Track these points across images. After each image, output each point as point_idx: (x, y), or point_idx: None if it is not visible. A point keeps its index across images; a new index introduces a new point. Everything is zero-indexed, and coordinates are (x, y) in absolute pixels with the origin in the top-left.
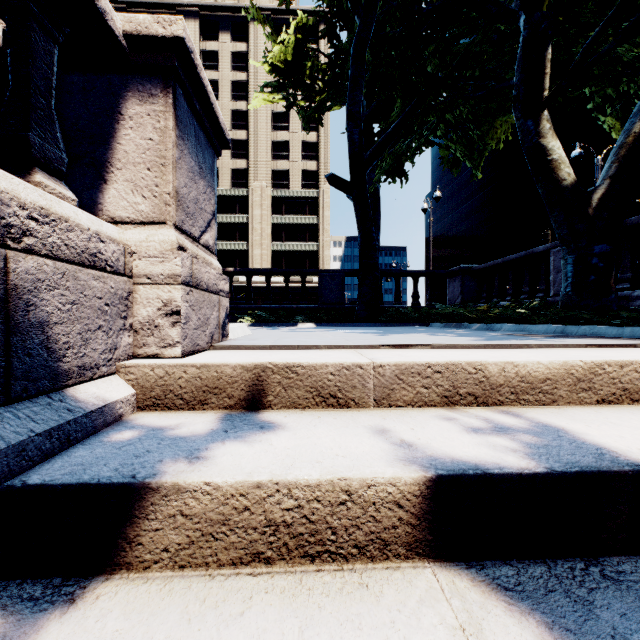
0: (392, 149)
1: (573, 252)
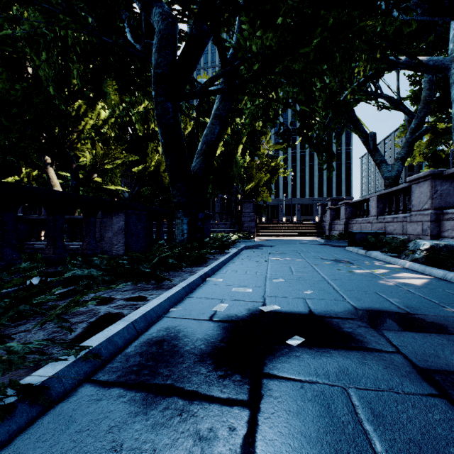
0: None
1: None
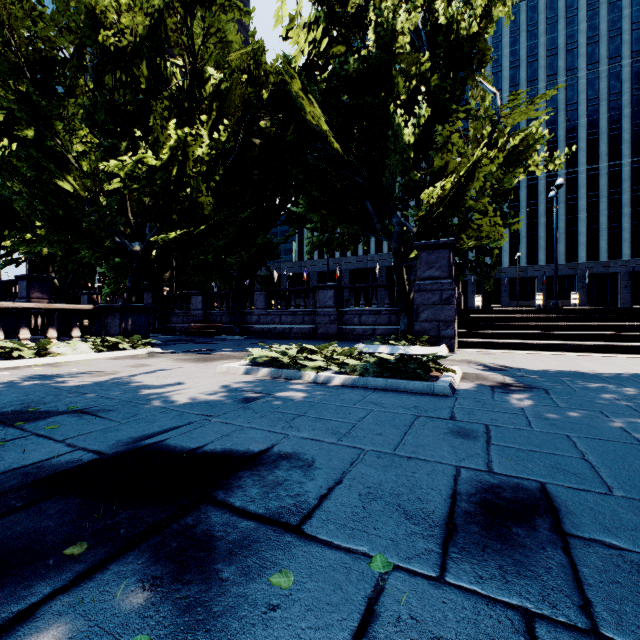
0: (6, 246)
1: (59, 301)
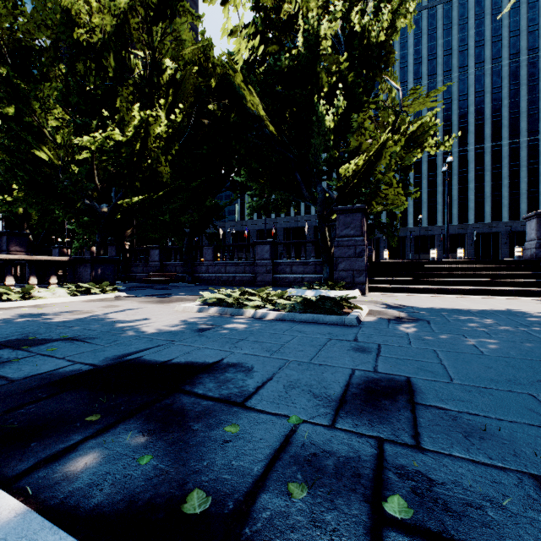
0: None
1: (33, 254)
